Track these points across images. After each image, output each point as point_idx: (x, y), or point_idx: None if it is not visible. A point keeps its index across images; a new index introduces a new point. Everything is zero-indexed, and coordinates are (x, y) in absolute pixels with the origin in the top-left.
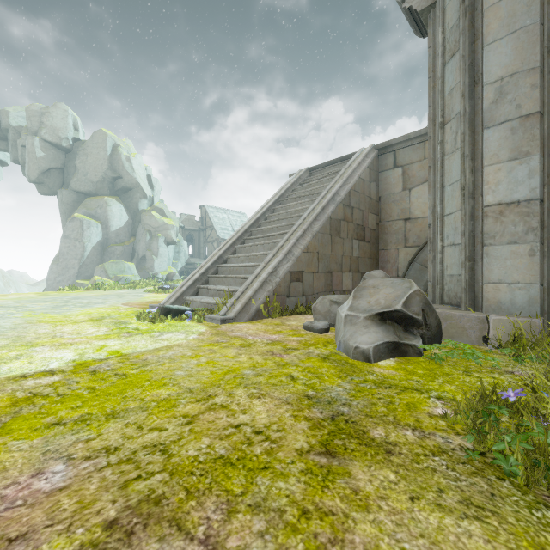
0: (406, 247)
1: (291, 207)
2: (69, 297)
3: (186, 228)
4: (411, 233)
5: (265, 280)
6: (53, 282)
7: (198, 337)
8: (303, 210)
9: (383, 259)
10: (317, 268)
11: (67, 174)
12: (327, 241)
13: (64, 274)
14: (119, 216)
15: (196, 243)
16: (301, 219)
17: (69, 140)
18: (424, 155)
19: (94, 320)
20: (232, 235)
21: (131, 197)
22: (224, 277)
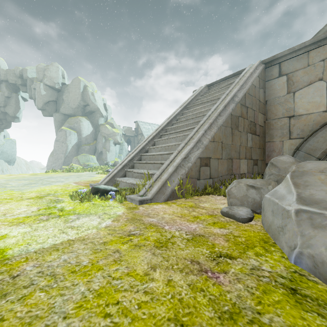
0: (291, 139)
1: (196, 110)
2: (46, 177)
3: (127, 135)
4: (295, 127)
5: (178, 165)
6: (50, 167)
7: (111, 224)
8: (206, 111)
9: (269, 149)
10: (221, 155)
11: (58, 104)
12: (229, 133)
13: (56, 162)
14: (87, 128)
15: (132, 144)
16: (206, 116)
17: (59, 84)
18: (307, 62)
19: (38, 197)
20: (152, 133)
21: (94, 116)
22: (145, 162)
